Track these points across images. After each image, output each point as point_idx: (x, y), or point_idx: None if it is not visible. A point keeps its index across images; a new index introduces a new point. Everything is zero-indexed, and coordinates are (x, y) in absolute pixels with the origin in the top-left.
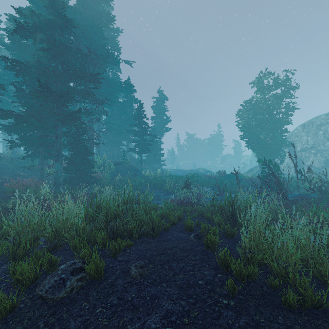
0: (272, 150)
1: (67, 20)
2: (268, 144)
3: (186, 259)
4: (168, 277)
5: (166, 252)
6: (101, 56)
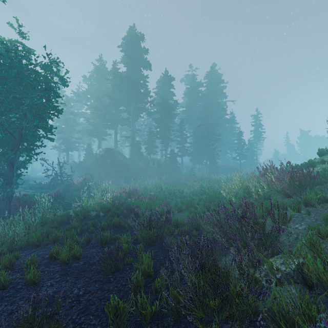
0: None
1: (211, 118)
2: None
3: None
4: None
5: None
6: (219, 117)
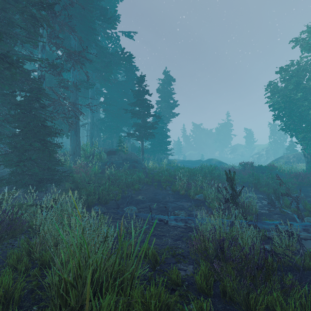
0: None
1: None
2: None
3: None
4: None
5: None
6: None
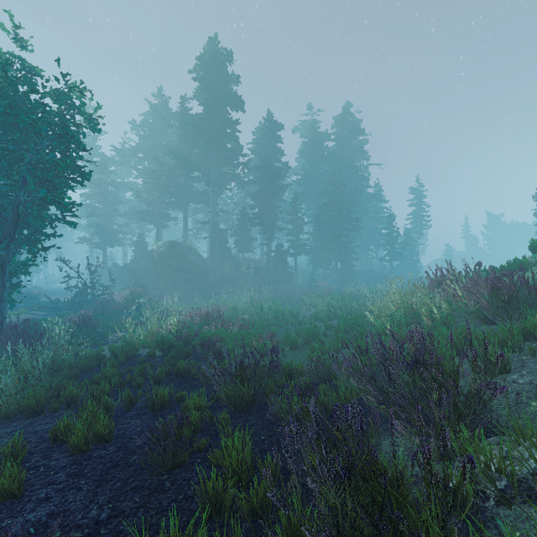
0: None
1: (343, 192)
2: None
3: None
4: None
5: None
6: (356, 190)
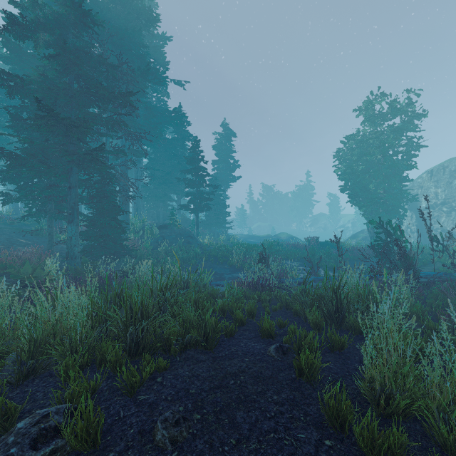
0: (387, 207)
1: (84, 12)
2: (381, 198)
3: (263, 401)
4: (228, 448)
5: (227, 382)
6: (138, 71)
